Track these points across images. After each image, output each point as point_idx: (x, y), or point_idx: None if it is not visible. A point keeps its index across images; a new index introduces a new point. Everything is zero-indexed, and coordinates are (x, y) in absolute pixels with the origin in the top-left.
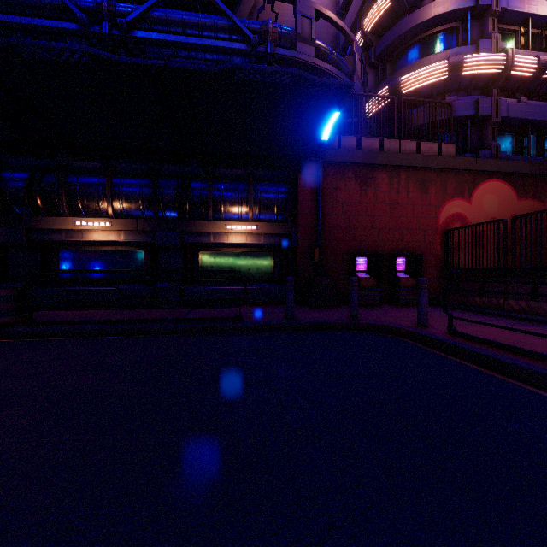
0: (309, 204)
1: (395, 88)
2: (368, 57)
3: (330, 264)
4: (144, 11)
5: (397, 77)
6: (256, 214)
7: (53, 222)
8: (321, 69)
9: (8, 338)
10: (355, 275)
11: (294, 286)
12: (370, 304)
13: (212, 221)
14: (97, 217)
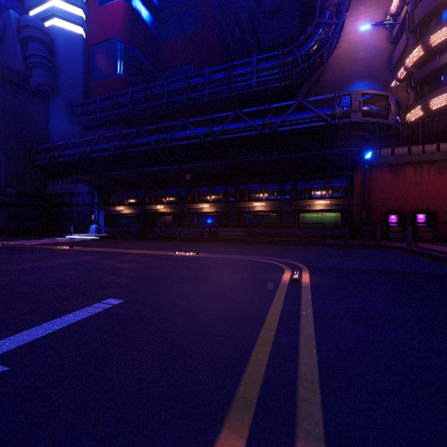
0: (360, 188)
1: (425, 107)
2: (409, 83)
3: (373, 219)
4: (281, 121)
5: (429, 98)
6: (330, 195)
7: (244, 204)
8: (366, 121)
9: (249, 243)
10: (387, 225)
11: (351, 230)
12: (397, 240)
13: (308, 200)
14: (257, 200)
